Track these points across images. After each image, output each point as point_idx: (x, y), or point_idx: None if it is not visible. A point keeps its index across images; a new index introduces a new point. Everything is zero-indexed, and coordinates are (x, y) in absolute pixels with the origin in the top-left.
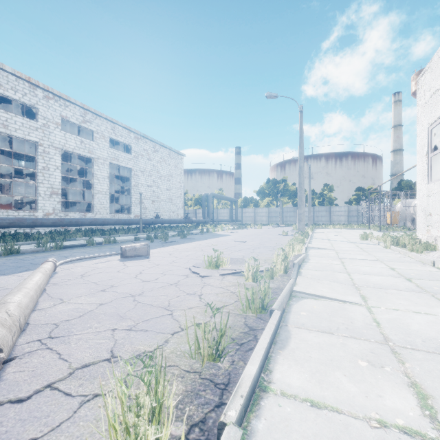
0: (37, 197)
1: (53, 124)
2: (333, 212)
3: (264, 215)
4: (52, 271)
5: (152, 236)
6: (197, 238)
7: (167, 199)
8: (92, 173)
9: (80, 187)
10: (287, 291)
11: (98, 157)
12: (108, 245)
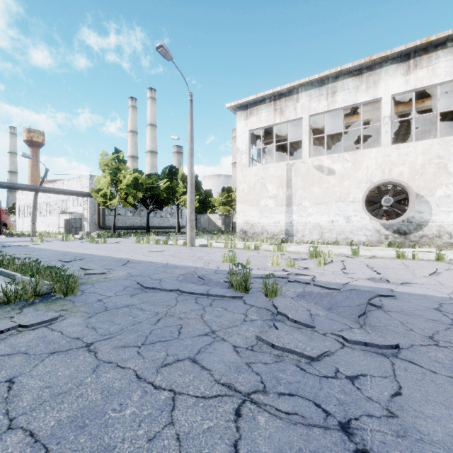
0: None
1: None
2: None
3: None
4: None
5: None
6: None
7: None
8: None
9: None
10: None
11: None
12: None
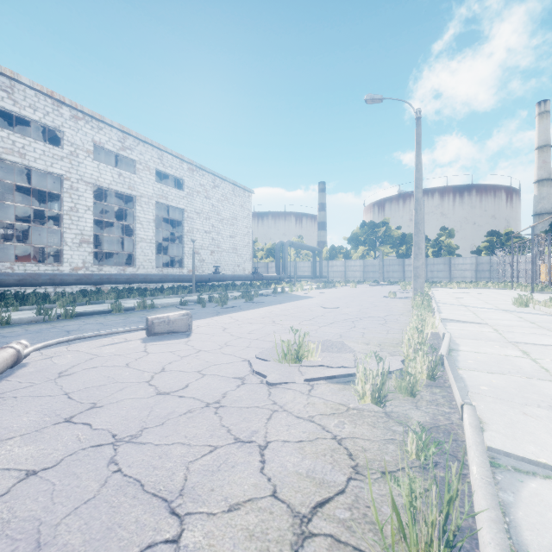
0: (63, 247)
1: (84, 152)
2: (454, 266)
3: (357, 270)
4: (0, 369)
5: (206, 298)
6: (268, 302)
7: (230, 248)
8: (133, 215)
9: (123, 234)
10: (484, 460)
11: (141, 194)
12: (142, 312)
